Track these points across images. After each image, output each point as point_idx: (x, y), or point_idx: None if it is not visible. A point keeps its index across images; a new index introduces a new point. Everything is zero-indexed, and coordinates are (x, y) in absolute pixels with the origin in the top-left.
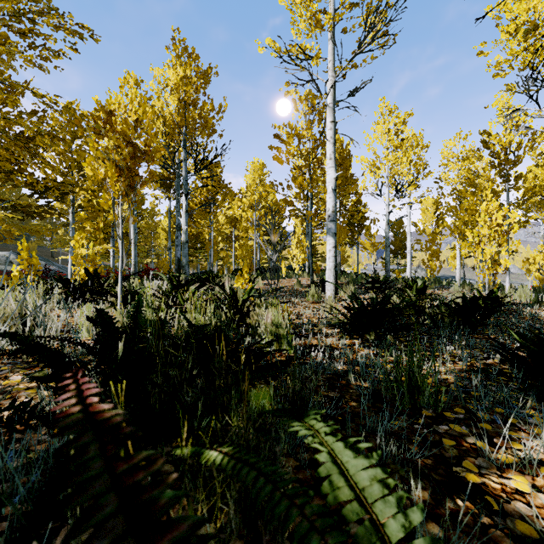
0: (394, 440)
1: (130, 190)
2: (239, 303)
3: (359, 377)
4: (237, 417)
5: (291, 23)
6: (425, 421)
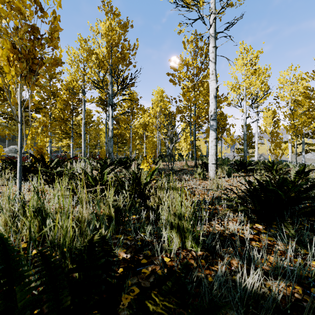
0: None
1: (31, 74)
2: (141, 184)
3: None
4: None
5: None
6: None
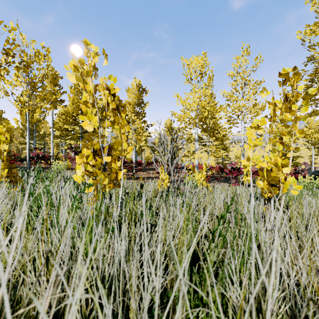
0: None
1: None
2: None
3: None
4: None
5: None
6: None
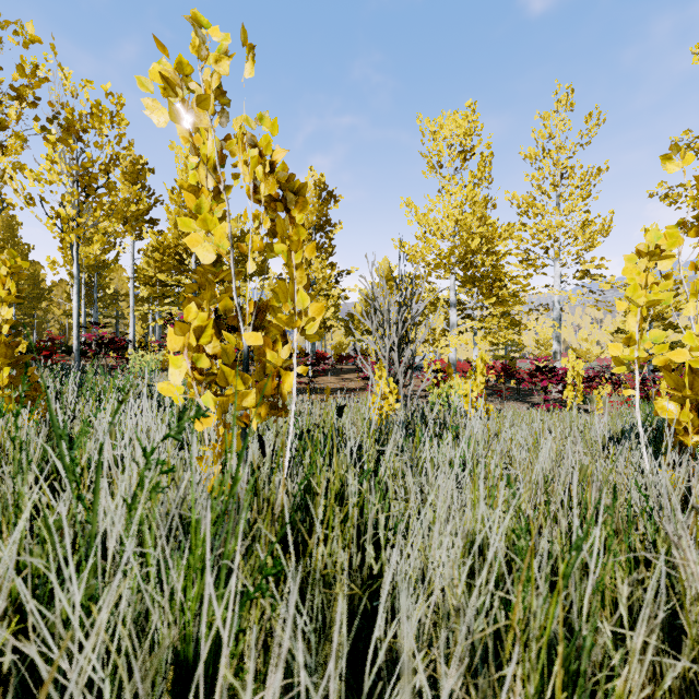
0: None
1: None
2: None
3: None
4: None
5: None
6: None
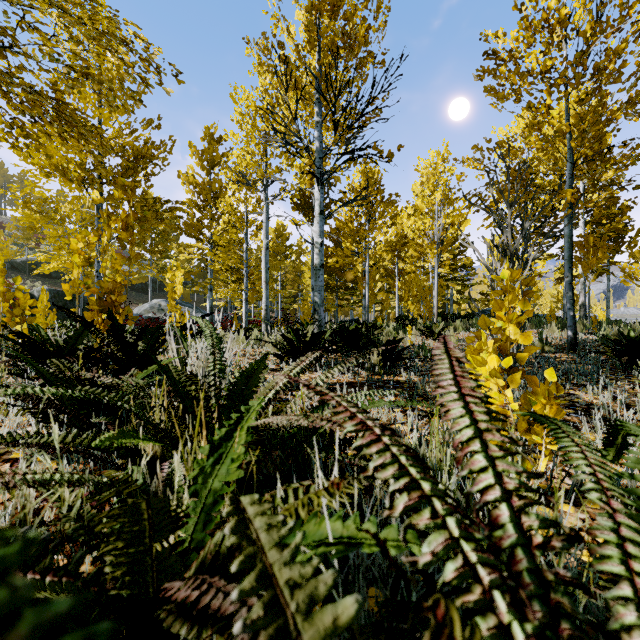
0: None
1: None
2: None
3: None
4: None
5: None
6: None
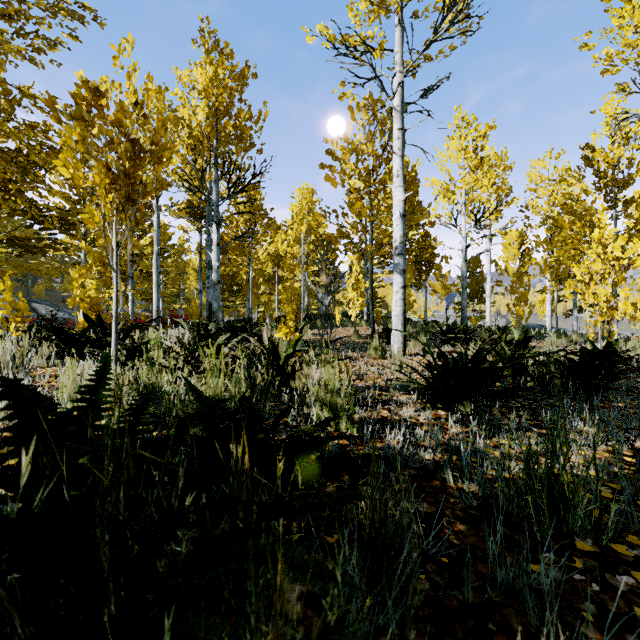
0: (551, 614)
1: (129, 204)
2: (281, 359)
3: (459, 474)
4: (260, 639)
5: (348, 7)
6: (587, 563)
